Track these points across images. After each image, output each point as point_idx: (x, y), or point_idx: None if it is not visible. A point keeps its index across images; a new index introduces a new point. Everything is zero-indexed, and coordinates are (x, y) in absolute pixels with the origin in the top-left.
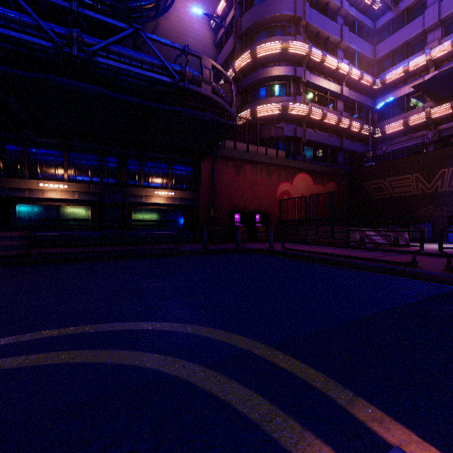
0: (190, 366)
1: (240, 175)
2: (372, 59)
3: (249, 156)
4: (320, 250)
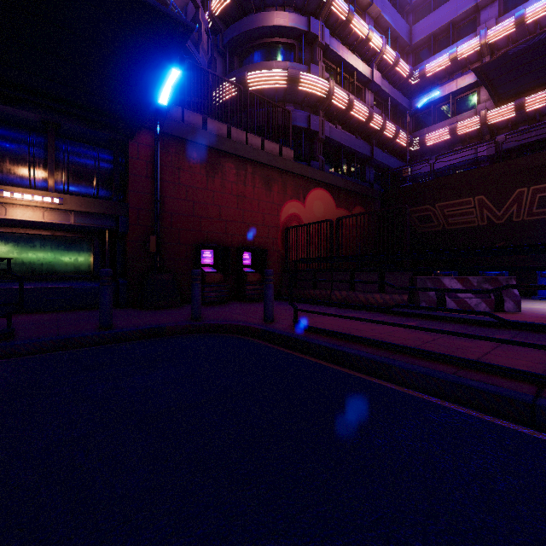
0: None
1: (214, 180)
2: (408, 43)
3: (232, 145)
4: (382, 329)
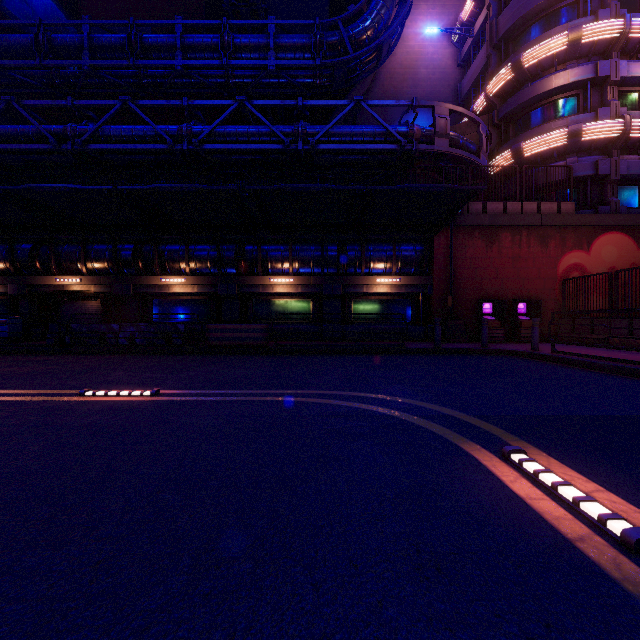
0: (404, 414)
1: (492, 249)
2: None
3: (507, 219)
4: (620, 357)
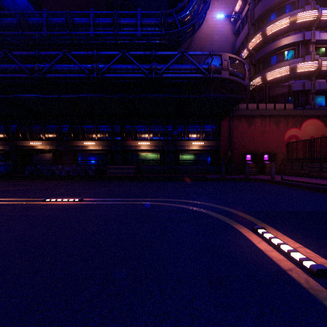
0: (205, 210)
1: (251, 127)
2: None
3: (258, 112)
4: (315, 182)
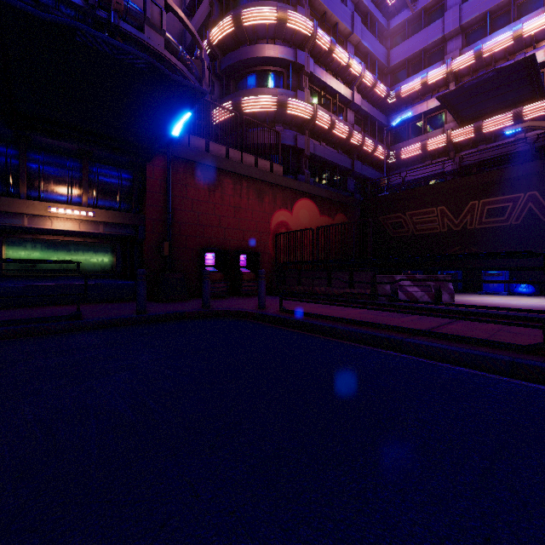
0: None
1: (215, 193)
2: (386, 66)
3: (230, 164)
4: (342, 312)
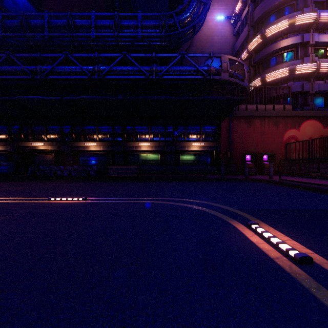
0: (204, 208)
1: (250, 128)
2: None
3: (258, 113)
4: (312, 182)
